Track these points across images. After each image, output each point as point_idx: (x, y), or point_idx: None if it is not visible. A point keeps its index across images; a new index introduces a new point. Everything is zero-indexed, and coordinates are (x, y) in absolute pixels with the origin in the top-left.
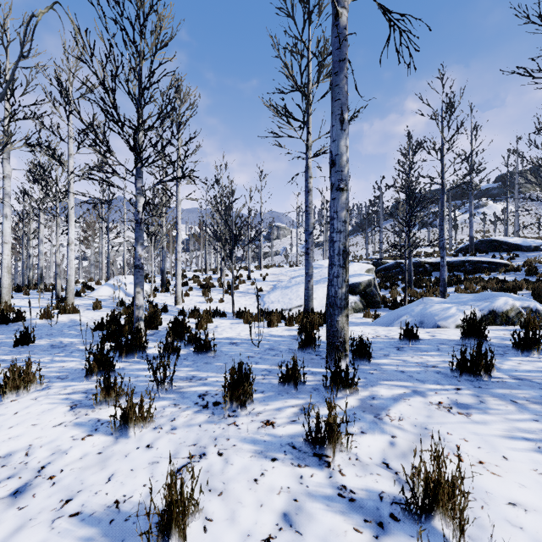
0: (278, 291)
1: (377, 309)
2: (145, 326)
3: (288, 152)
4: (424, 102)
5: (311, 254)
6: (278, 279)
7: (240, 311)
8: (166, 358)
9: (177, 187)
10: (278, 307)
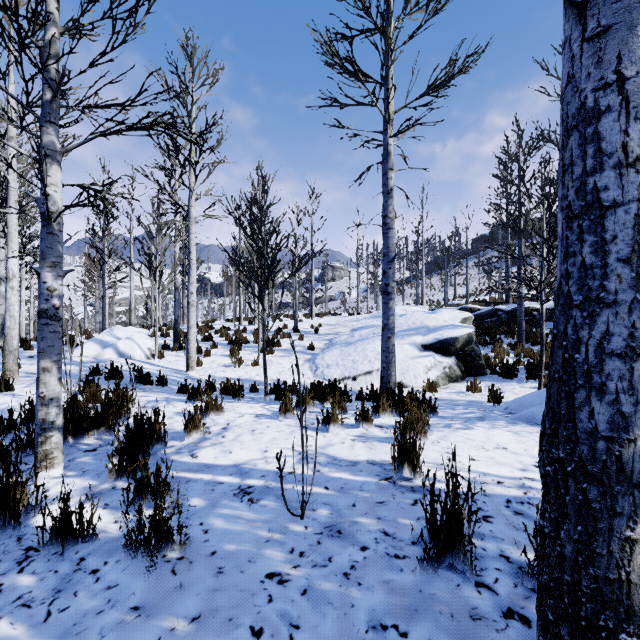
0: (336, 350)
1: (481, 376)
2: (85, 429)
3: (354, 134)
4: (551, 74)
5: (392, 294)
6: (335, 332)
7: (282, 379)
8: (50, 562)
9: (189, 199)
10: (336, 374)
